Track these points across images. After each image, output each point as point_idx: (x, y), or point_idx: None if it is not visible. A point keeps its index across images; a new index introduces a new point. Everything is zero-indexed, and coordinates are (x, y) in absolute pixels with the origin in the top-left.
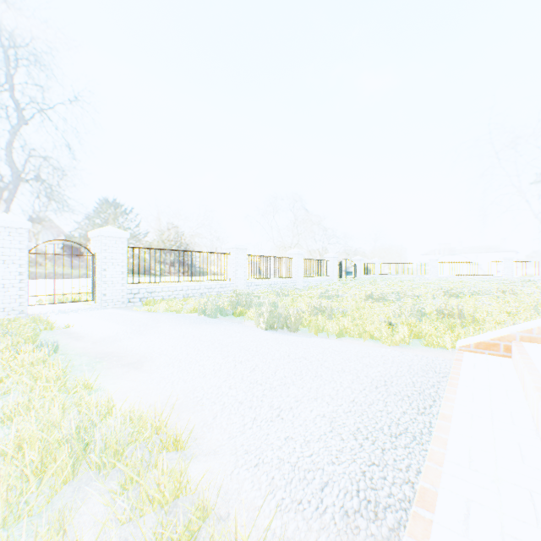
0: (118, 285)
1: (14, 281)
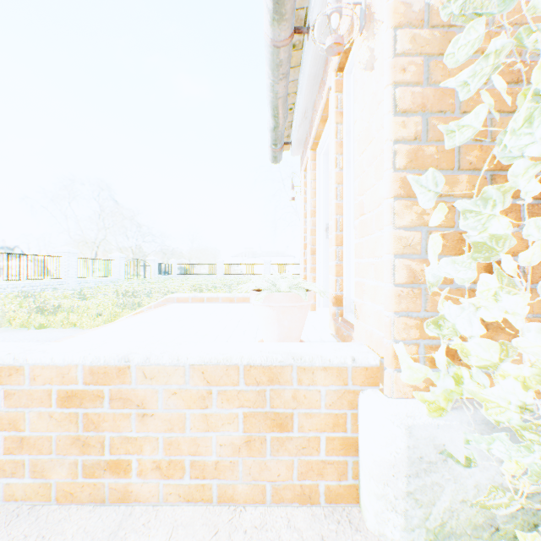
0: None
1: None
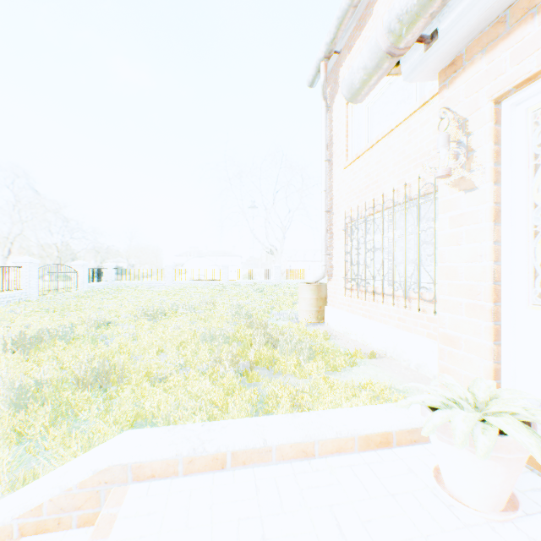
0: None
1: None
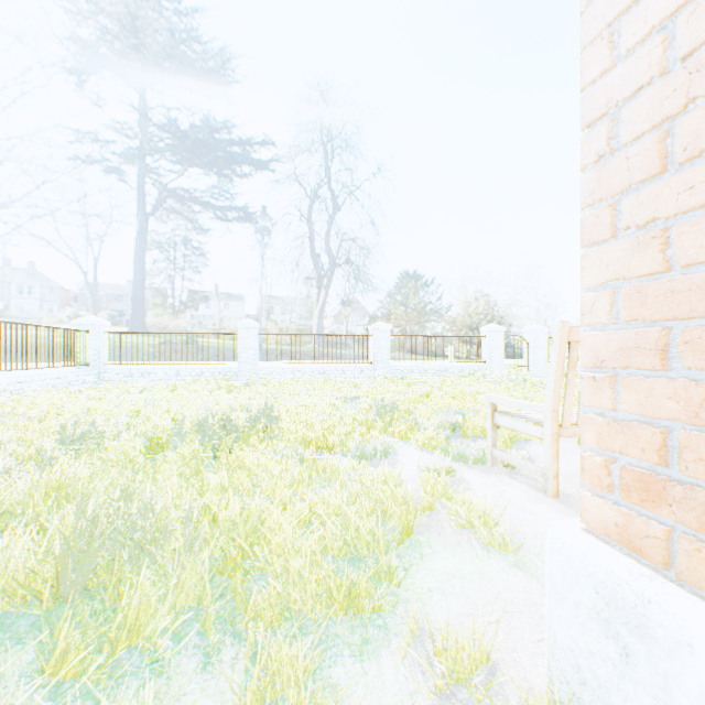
0: (542, 362)
1: (498, 358)
